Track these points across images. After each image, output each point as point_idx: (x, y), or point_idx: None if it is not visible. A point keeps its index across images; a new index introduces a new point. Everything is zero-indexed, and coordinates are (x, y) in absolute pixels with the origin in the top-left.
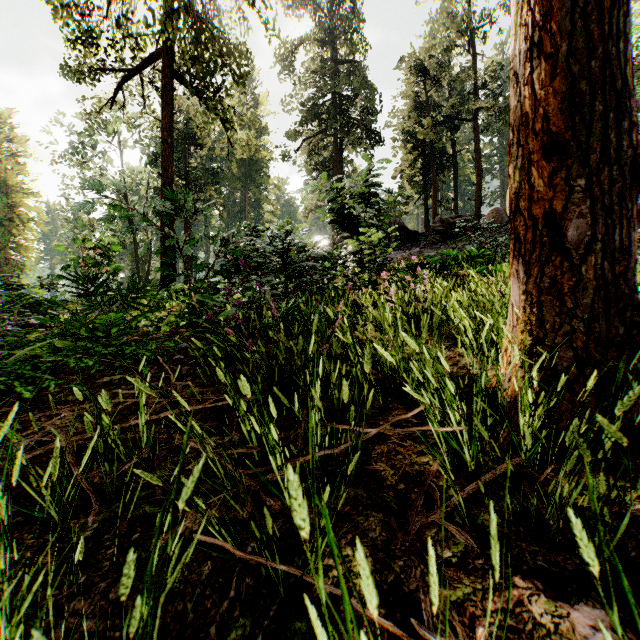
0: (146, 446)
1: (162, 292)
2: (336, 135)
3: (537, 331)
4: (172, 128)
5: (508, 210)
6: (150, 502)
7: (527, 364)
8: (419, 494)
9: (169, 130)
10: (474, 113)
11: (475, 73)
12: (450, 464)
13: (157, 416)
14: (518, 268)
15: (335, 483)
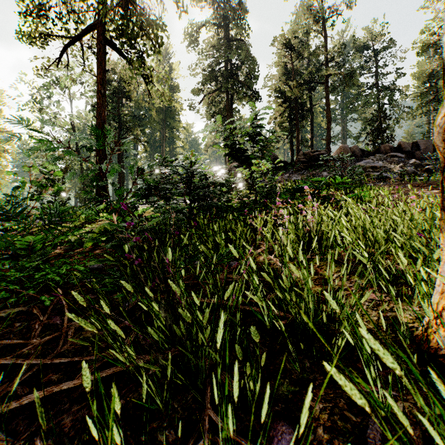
0: None
1: (86, 212)
2: (228, 92)
3: None
4: (105, 82)
5: (441, 143)
6: None
7: None
8: None
9: (102, 83)
10: (325, 78)
11: (326, 50)
12: None
13: (18, 403)
14: None
15: None
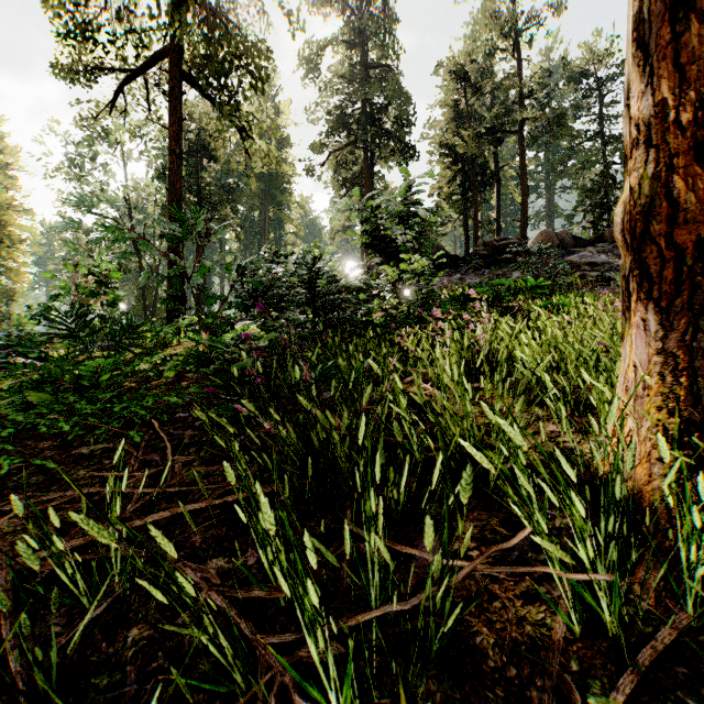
0: (120, 578)
1: (165, 329)
2: (366, 148)
3: (688, 411)
4: (181, 137)
5: (620, 235)
6: (115, 698)
7: (672, 458)
8: (547, 695)
9: (177, 139)
10: (519, 124)
11: (520, 80)
12: (579, 624)
13: (142, 521)
14: (646, 317)
15: (406, 662)
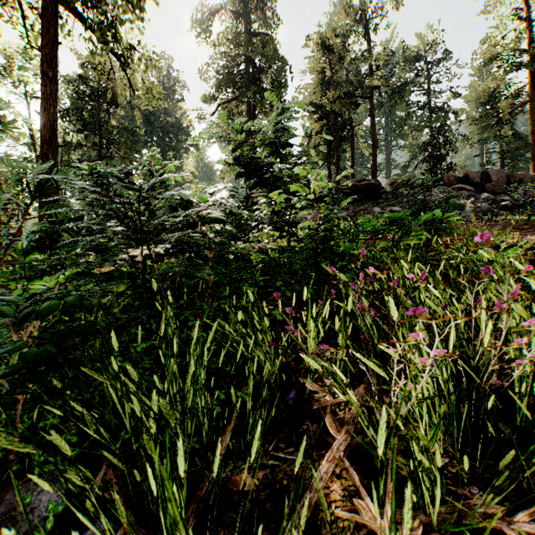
0: None
1: None
2: (249, 102)
3: None
4: (55, 60)
5: None
6: None
7: None
8: None
9: (51, 62)
10: (371, 91)
11: (371, 56)
12: None
13: None
14: None
15: None
